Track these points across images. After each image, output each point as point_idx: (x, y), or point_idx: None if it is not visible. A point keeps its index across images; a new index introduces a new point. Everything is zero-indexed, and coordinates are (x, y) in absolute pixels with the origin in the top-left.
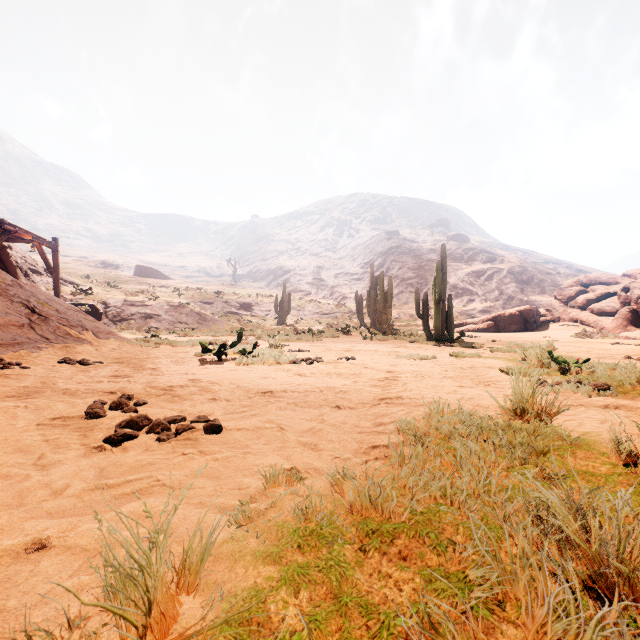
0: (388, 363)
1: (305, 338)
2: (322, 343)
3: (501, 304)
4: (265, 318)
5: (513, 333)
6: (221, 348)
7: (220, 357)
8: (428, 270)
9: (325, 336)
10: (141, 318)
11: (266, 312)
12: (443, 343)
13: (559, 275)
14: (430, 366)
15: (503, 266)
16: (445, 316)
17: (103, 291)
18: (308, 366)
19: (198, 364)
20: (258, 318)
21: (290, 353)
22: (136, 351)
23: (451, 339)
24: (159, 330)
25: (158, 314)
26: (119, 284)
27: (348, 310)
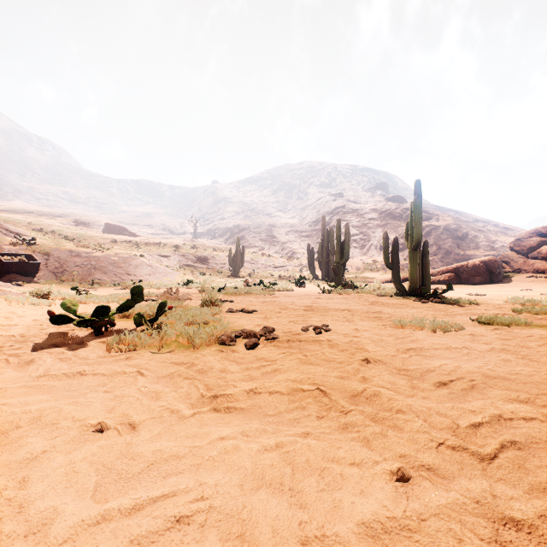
0: (396, 342)
1: (255, 291)
2: (274, 297)
3: (439, 258)
4: (220, 271)
5: (479, 285)
6: (98, 313)
7: (98, 329)
8: (370, 227)
9: (278, 289)
10: (85, 269)
11: (221, 265)
12: (421, 298)
13: (489, 232)
14: (496, 355)
15: (439, 224)
16: (421, 265)
17: (53, 243)
18: (247, 355)
19: (38, 347)
20: (213, 271)
21: (220, 322)
22: (0, 313)
23: (435, 293)
24: (104, 282)
25: (105, 265)
26: (83, 239)
27: (298, 263)
